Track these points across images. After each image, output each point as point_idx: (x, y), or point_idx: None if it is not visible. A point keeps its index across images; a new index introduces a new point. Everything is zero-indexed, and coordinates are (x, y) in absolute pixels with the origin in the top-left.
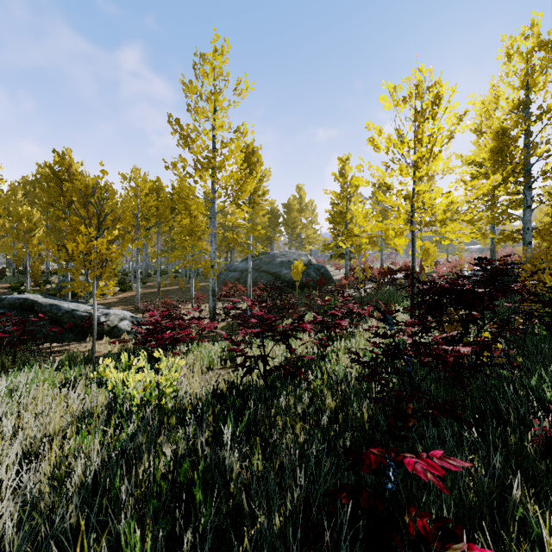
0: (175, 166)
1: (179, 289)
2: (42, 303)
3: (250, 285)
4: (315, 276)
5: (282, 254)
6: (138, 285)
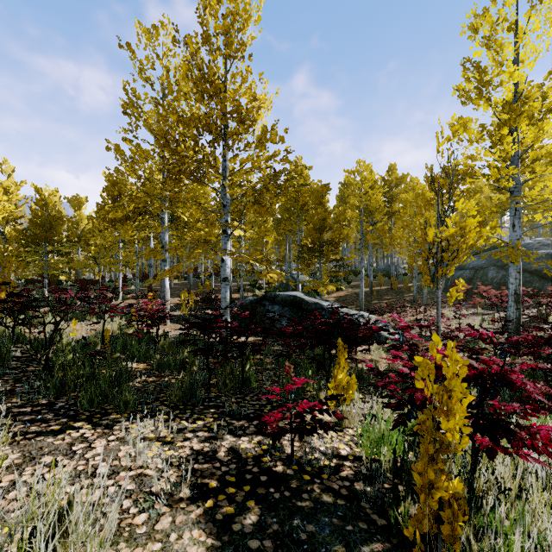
0: (465, 129)
1: (389, 289)
2: (308, 301)
3: None
4: None
5: (543, 244)
6: (362, 285)
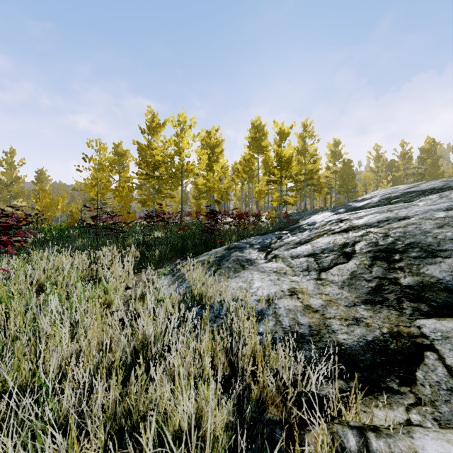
0: None
1: None
2: None
3: None
4: None
5: None
6: None
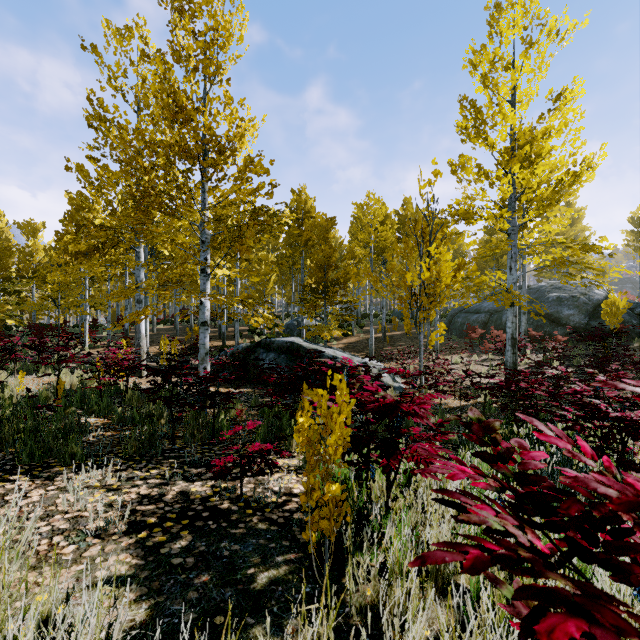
0: (464, 168)
1: (403, 335)
2: (306, 347)
3: (525, 331)
4: (627, 319)
5: (555, 287)
6: (372, 330)
